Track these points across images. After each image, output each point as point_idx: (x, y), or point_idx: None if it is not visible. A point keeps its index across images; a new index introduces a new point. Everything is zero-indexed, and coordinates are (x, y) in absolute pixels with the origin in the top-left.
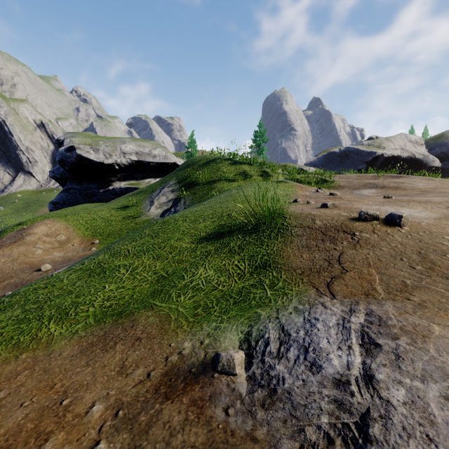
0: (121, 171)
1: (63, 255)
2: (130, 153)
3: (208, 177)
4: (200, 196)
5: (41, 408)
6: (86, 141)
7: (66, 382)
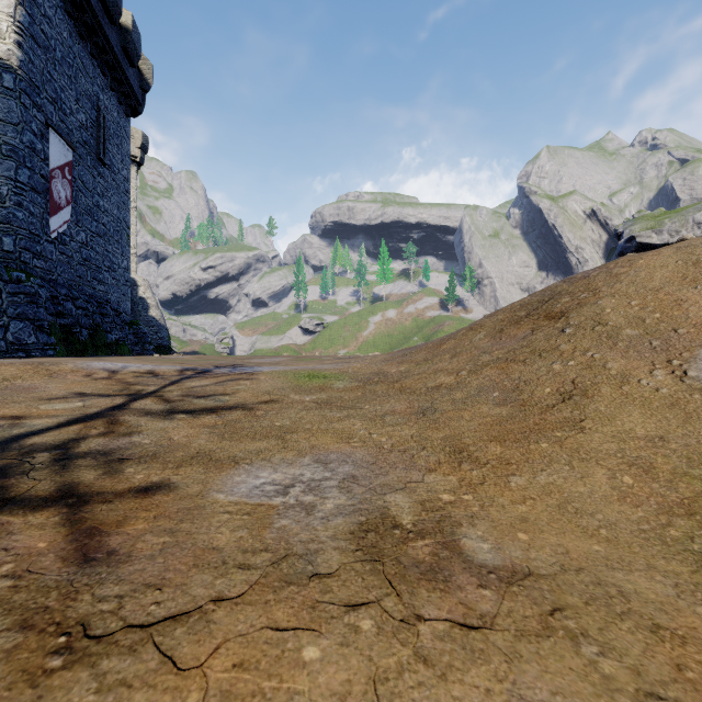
0: None
1: None
2: None
3: None
4: None
5: None
6: (647, 225)
7: None
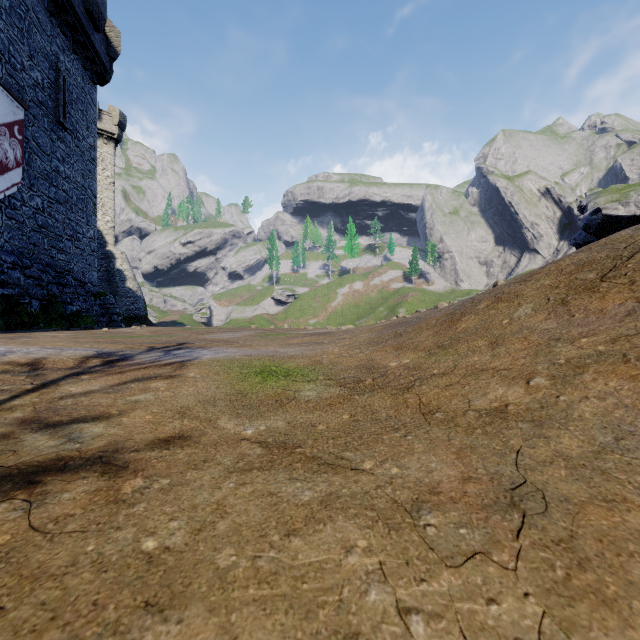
0: None
1: None
2: None
3: None
4: None
5: None
6: (612, 198)
7: None
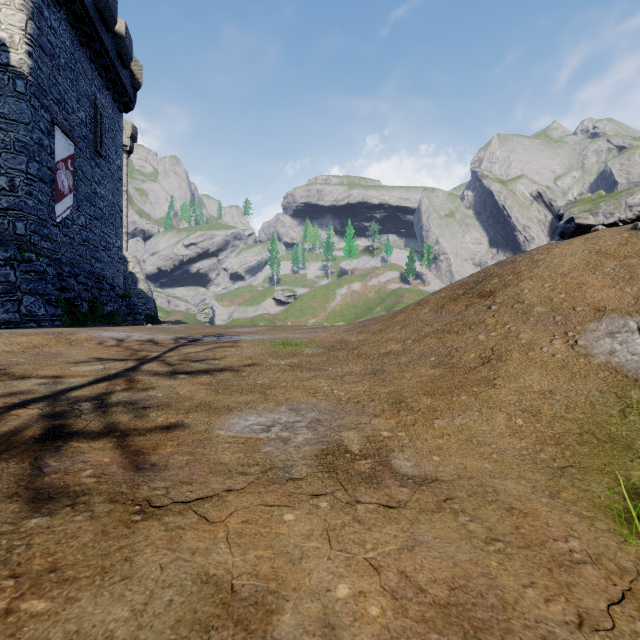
0: None
1: None
2: (638, 204)
3: None
4: None
5: None
6: (585, 208)
7: None
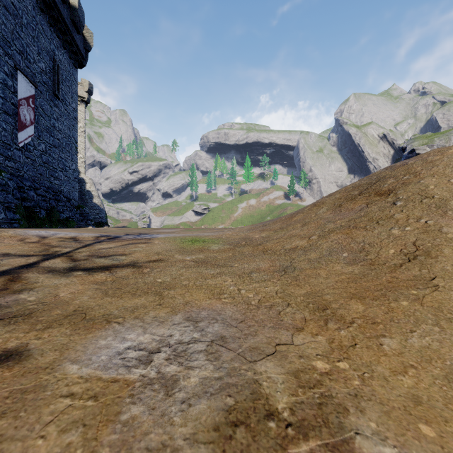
0: None
1: None
2: None
3: None
4: None
5: None
6: (423, 142)
7: None
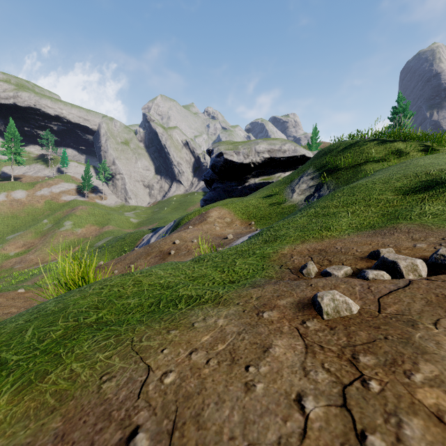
0: (255, 169)
1: (233, 231)
2: (263, 152)
3: (351, 160)
4: (345, 179)
5: (378, 246)
6: (229, 147)
7: (378, 242)
